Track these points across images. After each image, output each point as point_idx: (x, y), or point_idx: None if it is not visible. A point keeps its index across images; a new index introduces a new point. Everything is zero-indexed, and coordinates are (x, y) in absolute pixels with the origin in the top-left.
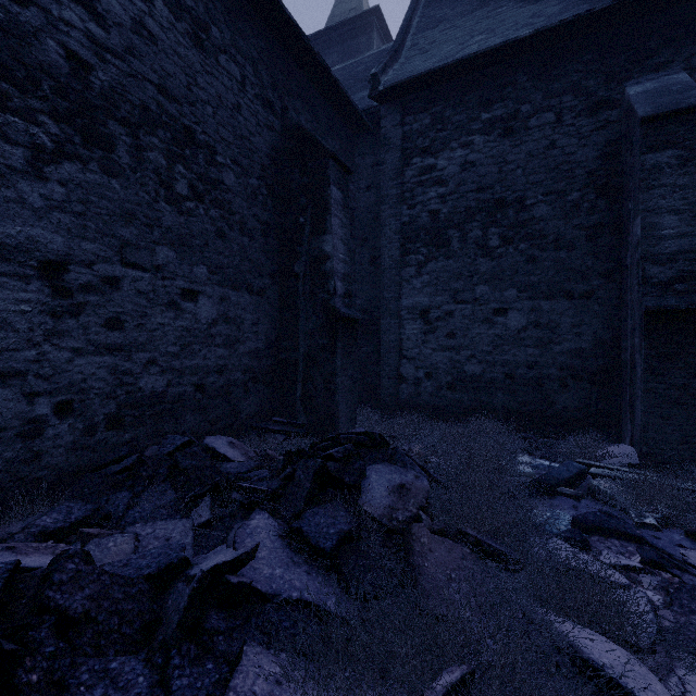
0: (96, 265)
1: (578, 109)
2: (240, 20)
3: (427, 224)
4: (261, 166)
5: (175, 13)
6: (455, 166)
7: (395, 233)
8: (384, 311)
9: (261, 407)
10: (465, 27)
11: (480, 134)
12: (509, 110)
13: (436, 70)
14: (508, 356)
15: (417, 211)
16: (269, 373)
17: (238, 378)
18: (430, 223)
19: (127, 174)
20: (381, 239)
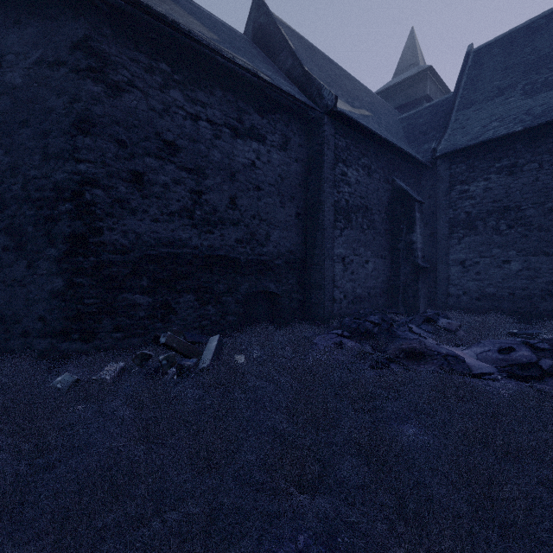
0: (349, 257)
1: (551, 161)
2: (379, 155)
3: (464, 218)
4: (385, 208)
5: (363, 170)
6: (480, 190)
7: (445, 223)
8: (439, 261)
9: (385, 303)
10: (488, 111)
11: (494, 174)
12: (511, 162)
13: (469, 146)
14: (511, 284)
15: (458, 212)
16: (387, 290)
17: (378, 291)
18: (465, 218)
19: (354, 228)
20: (437, 226)
